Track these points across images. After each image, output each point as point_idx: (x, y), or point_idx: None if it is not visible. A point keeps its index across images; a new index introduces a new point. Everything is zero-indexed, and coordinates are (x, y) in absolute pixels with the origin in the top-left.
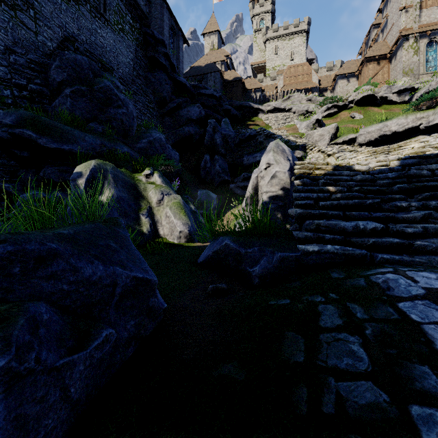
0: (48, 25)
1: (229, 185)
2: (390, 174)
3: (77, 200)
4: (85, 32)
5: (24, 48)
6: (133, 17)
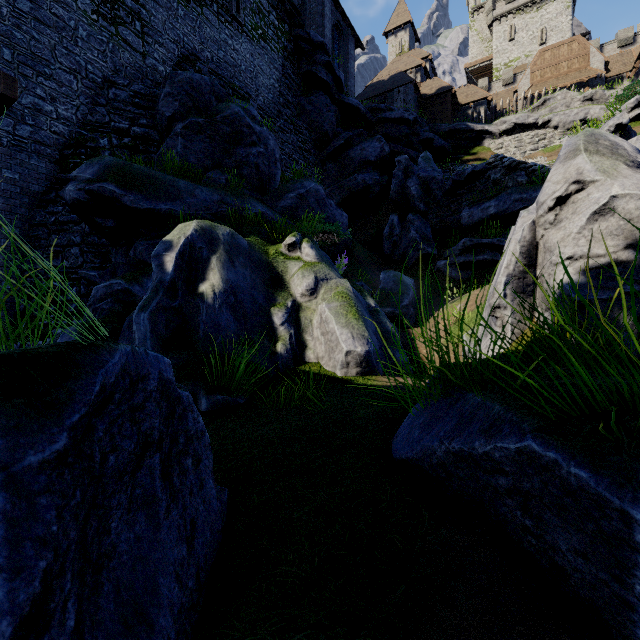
0: (159, 42)
1: (434, 263)
2: None
3: None
4: (211, 46)
5: (129, 78)
6: (278, 16)
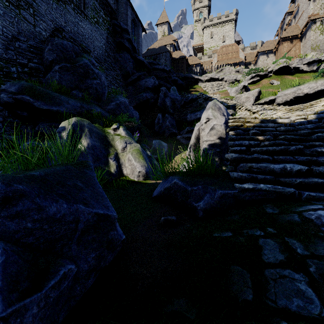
0: (43, 20)
1: (176, 136)
2: (309, 125)
3: (54, 147)
4: (70, 24)
5: (26, 37)
6: (105, 12)
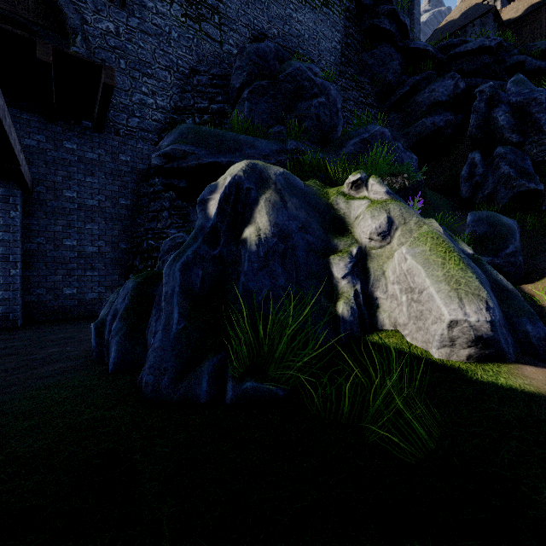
0: (234, 29)
1: (539, 202)
2: None
3: None
4: (277, 23)
5: (209, 66)
6: None
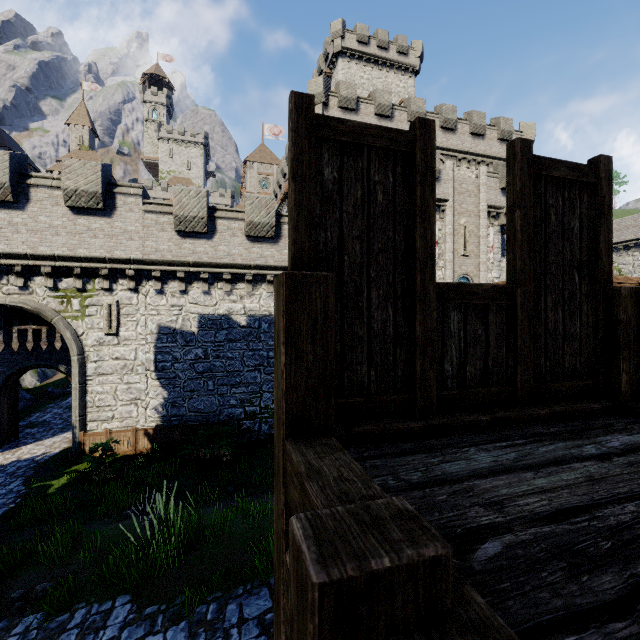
0: None
1: None
2: None
3: None
4: None
5: None
6: None
